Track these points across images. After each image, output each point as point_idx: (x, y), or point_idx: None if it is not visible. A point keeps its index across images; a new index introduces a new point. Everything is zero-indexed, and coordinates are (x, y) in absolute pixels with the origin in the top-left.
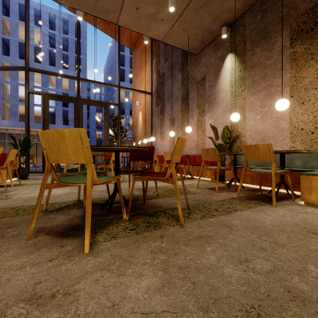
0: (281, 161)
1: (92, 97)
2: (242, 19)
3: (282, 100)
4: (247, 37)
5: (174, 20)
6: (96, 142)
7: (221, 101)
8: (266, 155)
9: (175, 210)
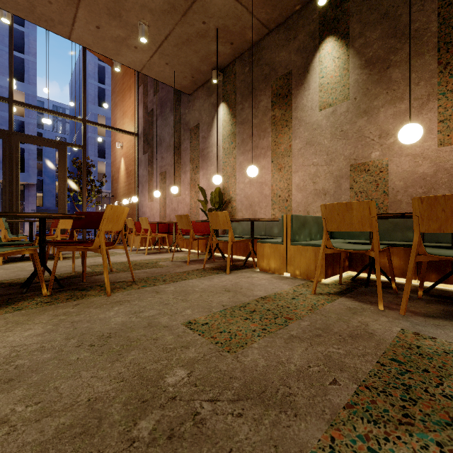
0: (251, 229)
1: (48, 125)
2: (233, 66)
3: (251, 167)
4: (238, 88)
5: (152, 51)
6: (55, 199)
7: (214, 157)
8: (225, 223)
9: (117, 283)
